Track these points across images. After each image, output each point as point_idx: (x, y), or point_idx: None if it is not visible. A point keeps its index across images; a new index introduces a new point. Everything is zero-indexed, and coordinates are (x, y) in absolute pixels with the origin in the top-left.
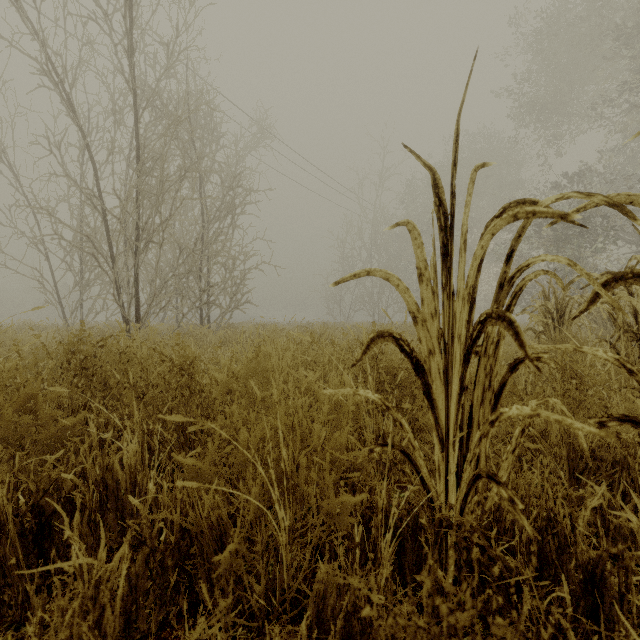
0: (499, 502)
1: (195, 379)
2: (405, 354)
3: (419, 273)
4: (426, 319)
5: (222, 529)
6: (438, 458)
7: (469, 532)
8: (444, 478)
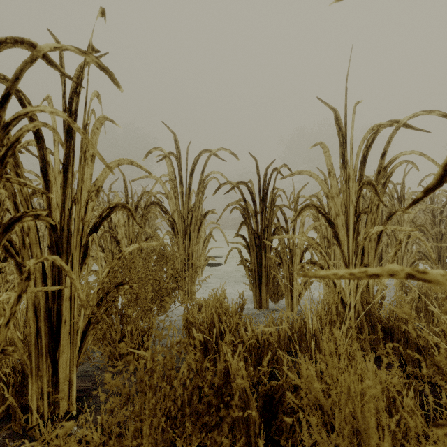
0: None
1: None
2: None
3: None
4: None
5: None
6: None
7: None
8: None
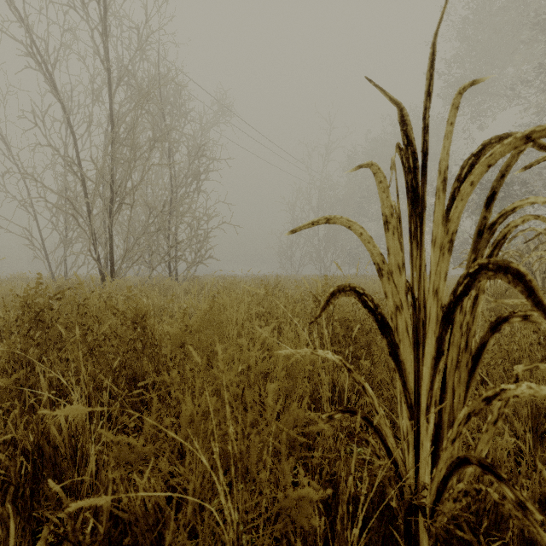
0: (500, 502)
1: (147, 333)
2: (369, 310)
3: (384, 220)
4: (392, 271)
5: (160, 517)
6: (406, 427)
7: (452, 524)
8: (413, 449)
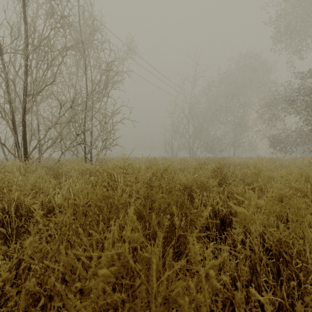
0: None
1: None
2: None
3: None
4: None
5: None
6: None
7: None
8: None
